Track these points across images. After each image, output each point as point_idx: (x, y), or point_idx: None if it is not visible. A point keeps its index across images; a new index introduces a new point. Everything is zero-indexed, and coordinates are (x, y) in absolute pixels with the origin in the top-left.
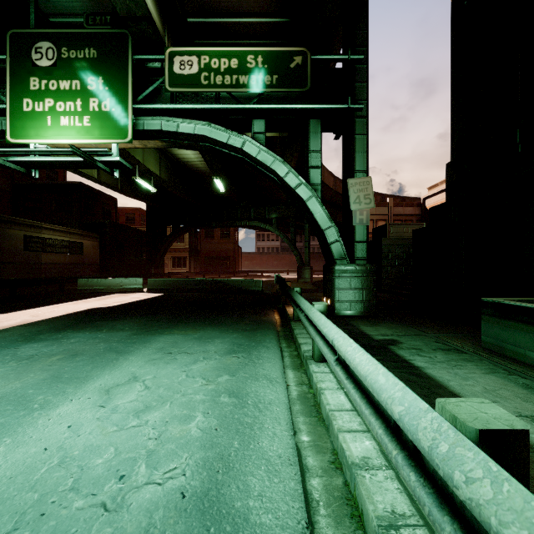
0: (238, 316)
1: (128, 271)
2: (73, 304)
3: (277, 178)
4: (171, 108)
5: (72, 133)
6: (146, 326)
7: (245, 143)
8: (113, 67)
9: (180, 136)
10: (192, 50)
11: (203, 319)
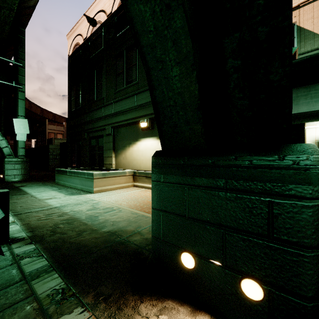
0: None
1: None
2: None
3: None
4: None
5: None
6: None
7: None
8: None
9: None
10: None
11: None
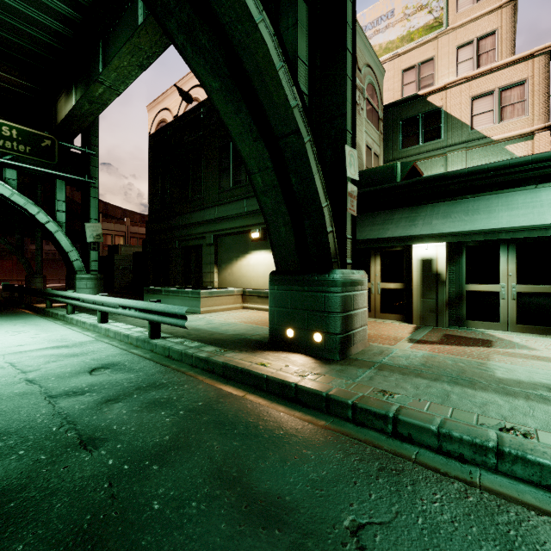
0: None
1: None
2: None
3: (28, 213)
4: None
5: None
6: None
7: None
8: None
9: None
10: None
11: None
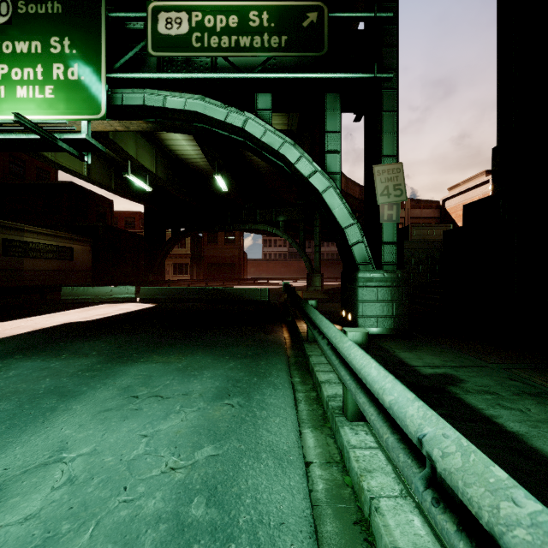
0: (238, 334)
1: (125, 278)
2: (47, 317)
3: (286, 165)
4: (155, 78)
5: (31, 108)
6: (120, 349)
7: (247, 121)
8: (82, 24)
9: (168, 114)
10: (181, 5)
11: (194, 339)
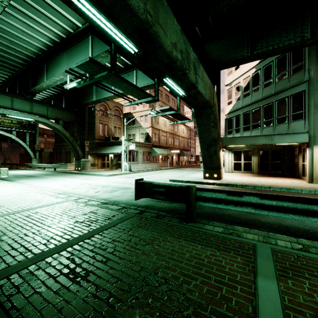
0: (9, 169)
1: None
2: None
3: (18, 142)
4: None
5: None
6: None
7: (11, 136)
8: None
9: None
10: None
11: None
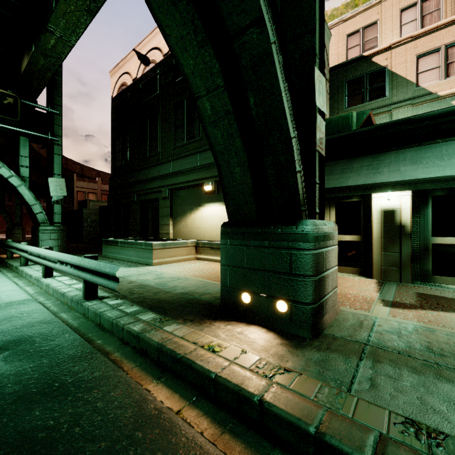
0: None
1: None
2: None
3: None
4: None
5: None
6: None
7: None
8: None
9: None
10: None
11: None
